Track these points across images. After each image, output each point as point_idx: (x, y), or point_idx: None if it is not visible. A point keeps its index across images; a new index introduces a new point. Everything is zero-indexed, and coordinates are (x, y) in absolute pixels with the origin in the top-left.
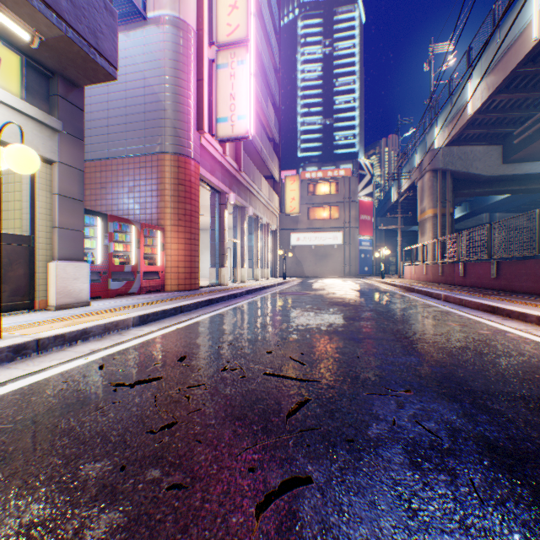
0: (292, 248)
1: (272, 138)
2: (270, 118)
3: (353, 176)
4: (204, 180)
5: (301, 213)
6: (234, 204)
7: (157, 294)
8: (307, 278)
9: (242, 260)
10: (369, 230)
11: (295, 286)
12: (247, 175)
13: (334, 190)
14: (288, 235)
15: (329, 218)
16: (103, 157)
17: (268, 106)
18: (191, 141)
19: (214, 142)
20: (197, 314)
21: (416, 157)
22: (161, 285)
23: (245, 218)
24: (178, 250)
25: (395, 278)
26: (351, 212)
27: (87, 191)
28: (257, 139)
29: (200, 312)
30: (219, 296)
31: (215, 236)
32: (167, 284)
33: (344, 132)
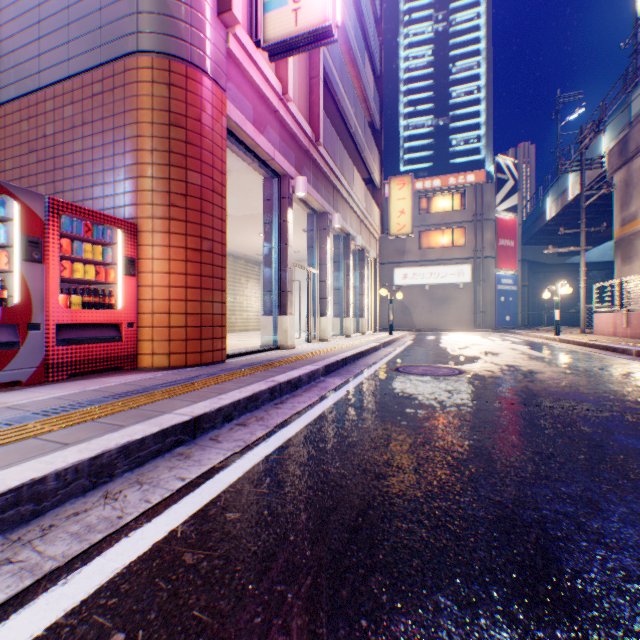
0: (396, 289)
1: (369, 122)
2: (367, 84)
3: (488, 182)
4: (242, 138)
5: (409, 239)
6: (308, 206)
7: (98, 379)
8: (419, 331)
9: (322, 303)
10: (512, 262)
11: (414, 348)
12: (330, 156)
13: (458, 204)
14: (391, 271)
15: (450, 246)
16: (32, 88)
17: (365, 64)
18: (202, 32)
19: (261, 60)
20: (5, 580)
21: (603, 138)
22: (125, 355)
23: (328, 231)
24: (168, 274)
25: (574, 334)
26: (484, 235)
27: (8, 161)
28: (348, 105)
29: (60, 539)
30: (237, 399)
31: (270, 258)
32: (143, 353)
33: (464, 134)
